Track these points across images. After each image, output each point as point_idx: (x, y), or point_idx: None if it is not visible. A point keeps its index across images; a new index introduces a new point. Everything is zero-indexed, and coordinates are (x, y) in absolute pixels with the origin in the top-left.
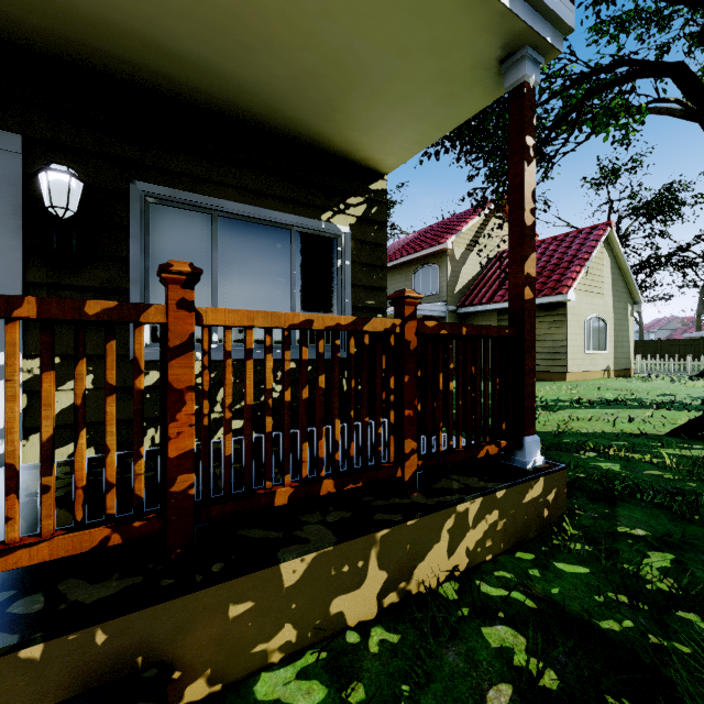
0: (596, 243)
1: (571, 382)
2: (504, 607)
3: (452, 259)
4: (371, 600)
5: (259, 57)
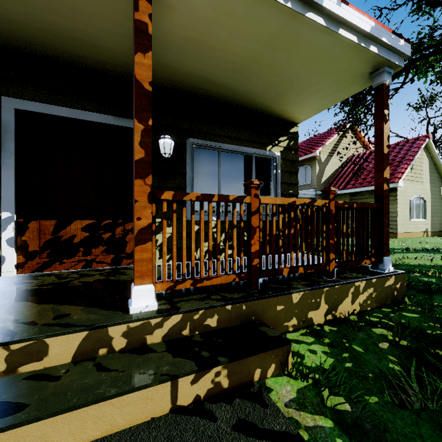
0: (418, 149)
1: (401, 239)
2: (380, 324)
3: (319, 162)
4: (322, 315)
5: (251, 80)
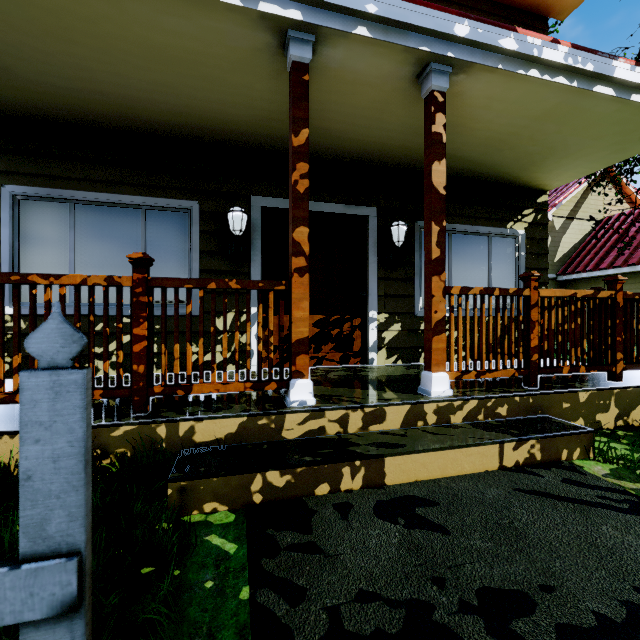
0: None
1: None
2: None
3: (551, 229)
4: (611, 420)
5: (502, 152)
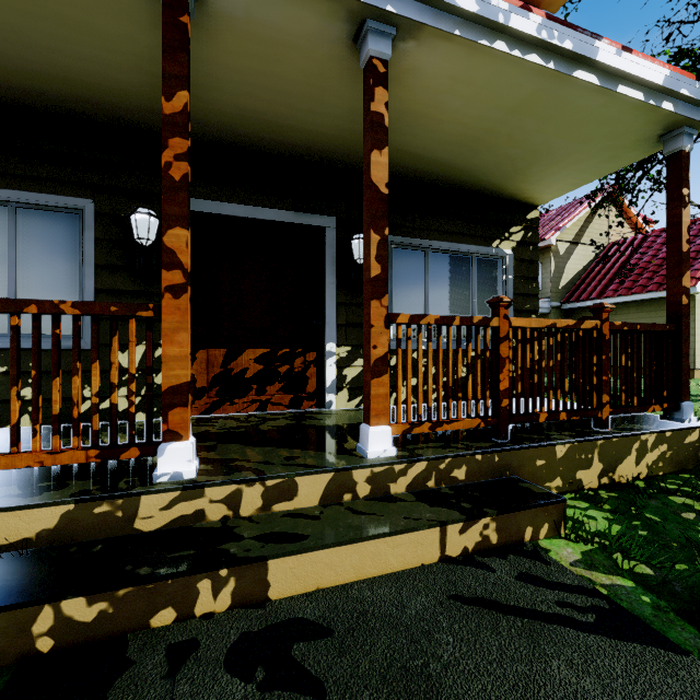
0: None
1: None
2: (679, 492)
3: (556, 254)
4: (594, 477)
5: (480, 154)
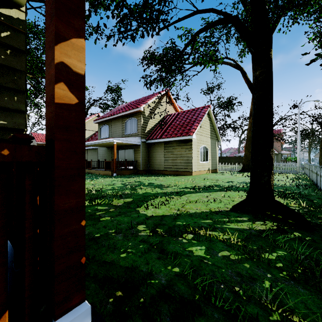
0: (204, 114)
1: (194, 176)
2: None
3: (144, 116)
4: None
5: None
